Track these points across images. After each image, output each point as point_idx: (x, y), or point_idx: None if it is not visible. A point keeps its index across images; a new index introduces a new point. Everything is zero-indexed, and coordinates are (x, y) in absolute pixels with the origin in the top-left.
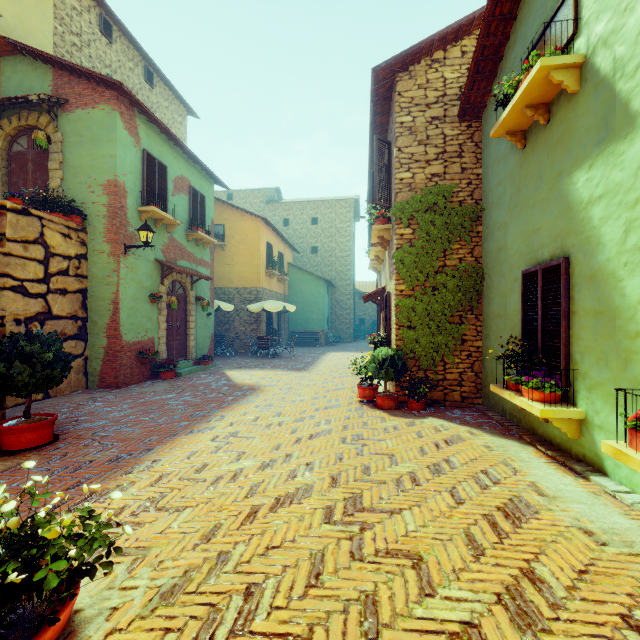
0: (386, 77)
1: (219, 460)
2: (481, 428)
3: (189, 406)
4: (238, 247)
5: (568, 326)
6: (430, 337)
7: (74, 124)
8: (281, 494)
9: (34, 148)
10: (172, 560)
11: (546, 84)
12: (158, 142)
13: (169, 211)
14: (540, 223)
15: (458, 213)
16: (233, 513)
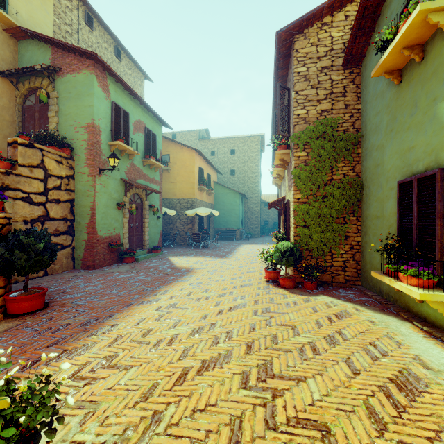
0: (286, 39)
1: (160, 326)
2: (363, 305)
3: (142, 283)
4: (179, 170)
5: (443, 225)
6: (320, 234)
7: (65, 85)
8: (206, 358)
9: (39, 103)
10: (115, 416)
11: (423, 26)
12: (123, 96)
13: (130, 145)
14: (415, 142)
15: (342, 139)
16: (168, 374)
